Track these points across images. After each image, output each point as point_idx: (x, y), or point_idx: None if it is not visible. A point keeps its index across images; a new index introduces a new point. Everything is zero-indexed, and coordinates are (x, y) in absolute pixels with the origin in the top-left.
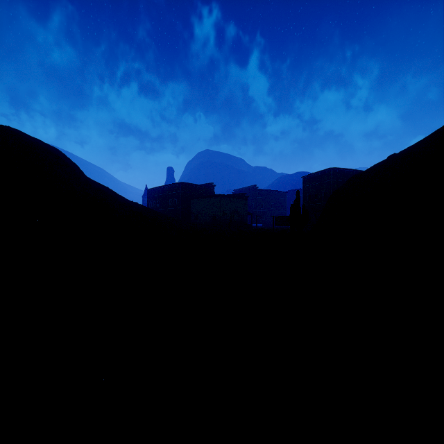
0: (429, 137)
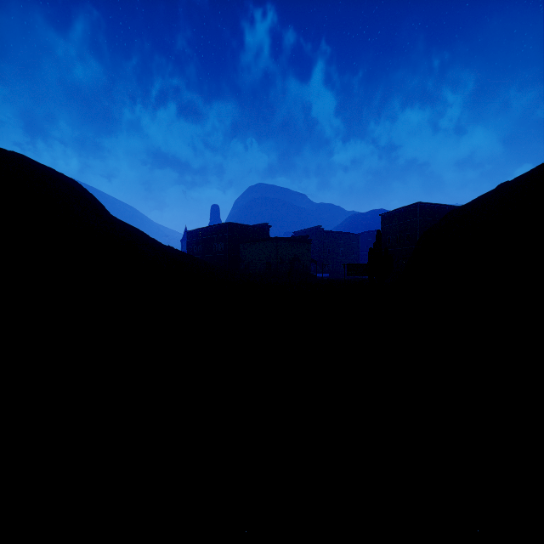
0: None
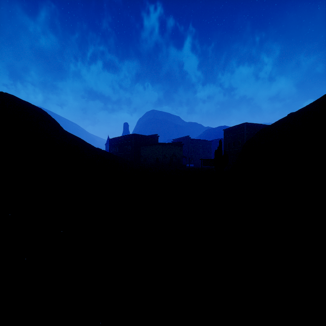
0: (319, 99)
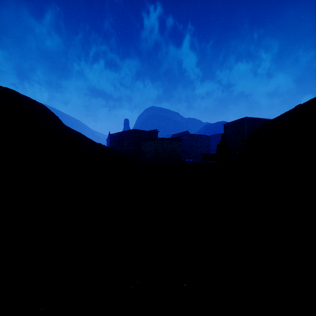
0: None
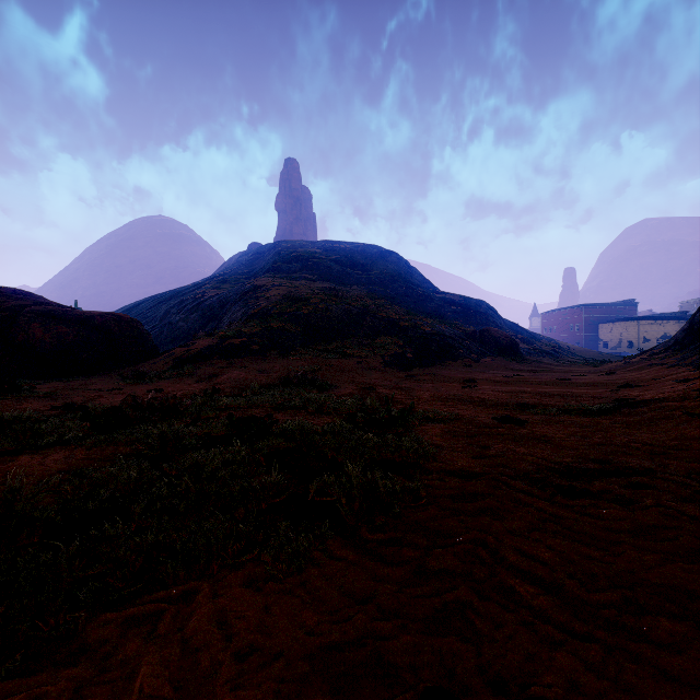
0: None
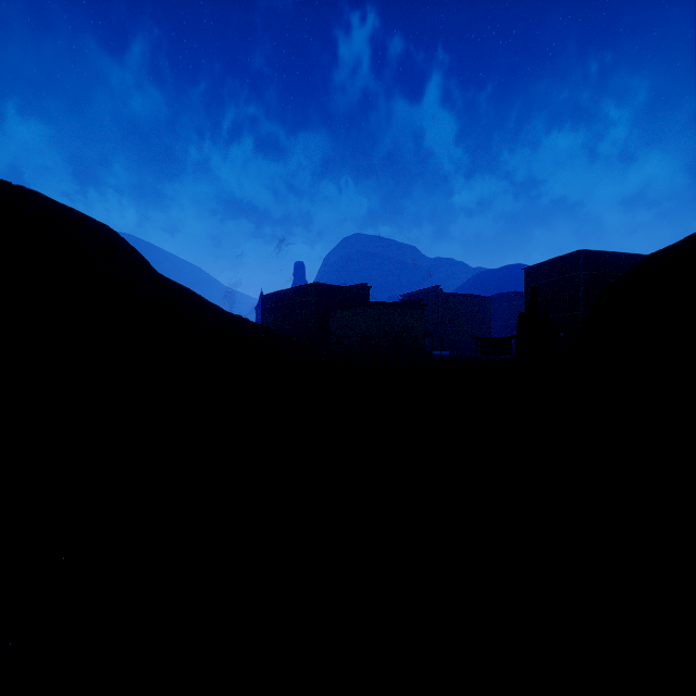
0: None
